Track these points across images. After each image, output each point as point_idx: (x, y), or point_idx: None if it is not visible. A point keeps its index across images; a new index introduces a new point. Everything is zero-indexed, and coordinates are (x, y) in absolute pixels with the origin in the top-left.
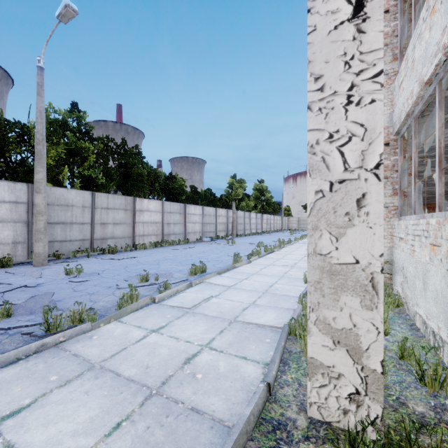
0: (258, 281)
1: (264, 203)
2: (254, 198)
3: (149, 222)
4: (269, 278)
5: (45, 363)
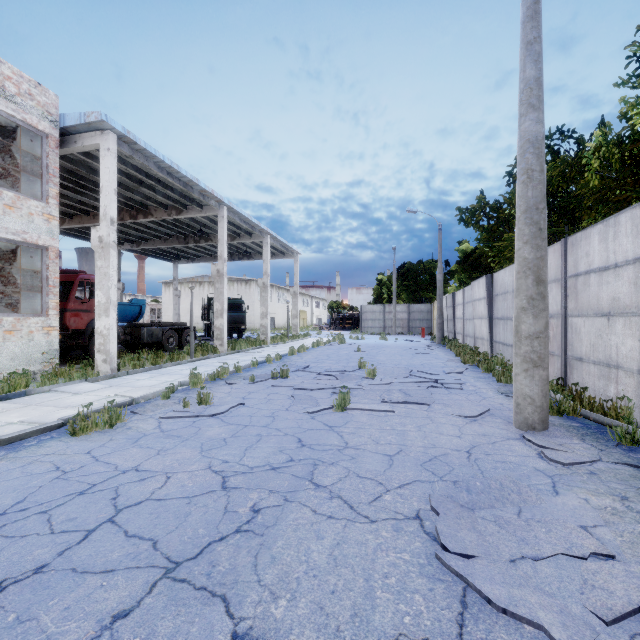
0: None
1: None
2: None
3: None
4: None
5: None
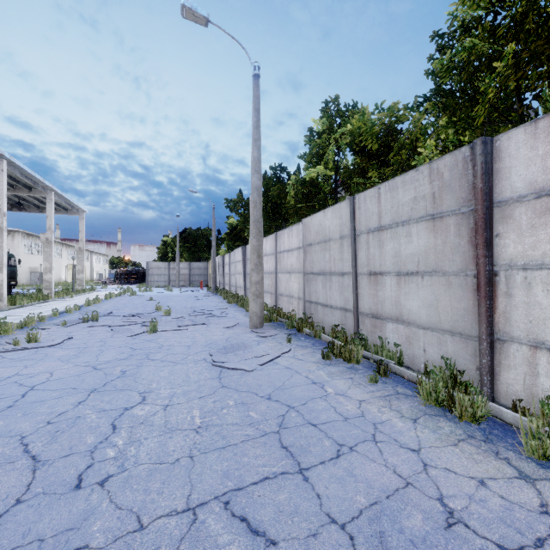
0: None
1: None
2: None
3: None
4: None
5: None
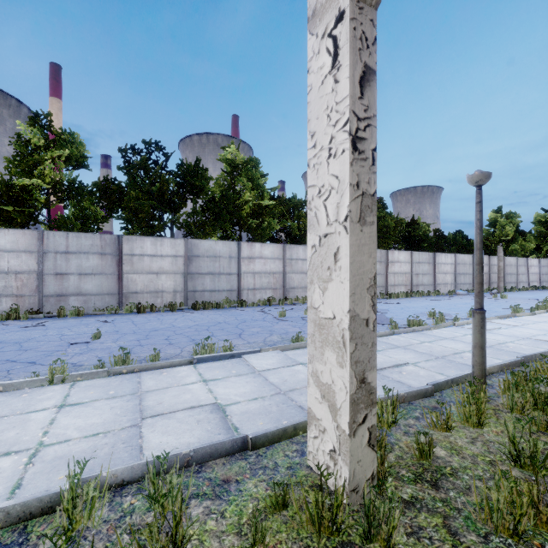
0: (547, 326)
1: None
2: (534, 236)
3: (399, 273)
4: None
5: (422, 335)
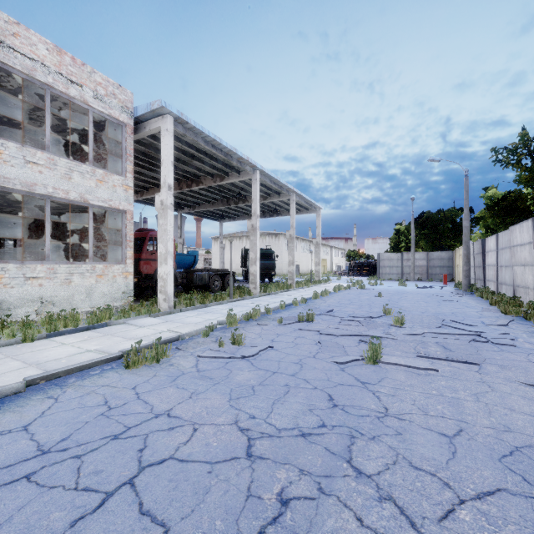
0: (78, 347)
1: None
2: None
3: None
4: (45, 353)
5: None
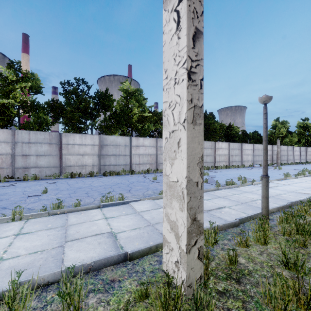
0: (304, 184)
1: (308, 137)
2: (297, 134)
3: (222, 155)
4: None
5: (234, 190)
